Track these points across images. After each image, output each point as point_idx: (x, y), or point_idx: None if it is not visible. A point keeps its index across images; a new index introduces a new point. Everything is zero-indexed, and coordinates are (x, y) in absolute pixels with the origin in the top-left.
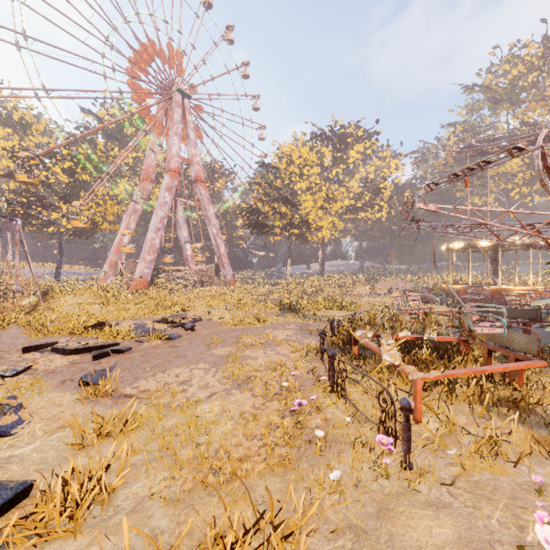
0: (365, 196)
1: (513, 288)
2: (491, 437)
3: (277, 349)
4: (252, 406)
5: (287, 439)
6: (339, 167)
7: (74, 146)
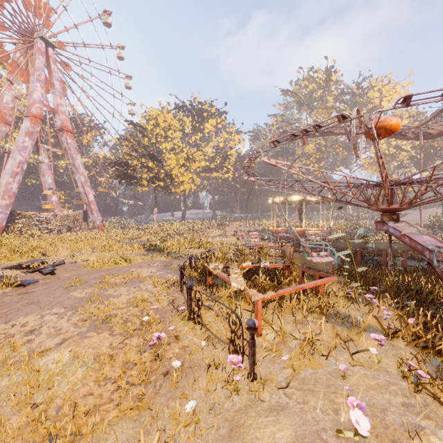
0: (217, 160)
1: (311, 229)
2: (309, 338)
3: (140, 285)
4: (109, 347)
5: (144, 376)
6: (197, 135)
7: None
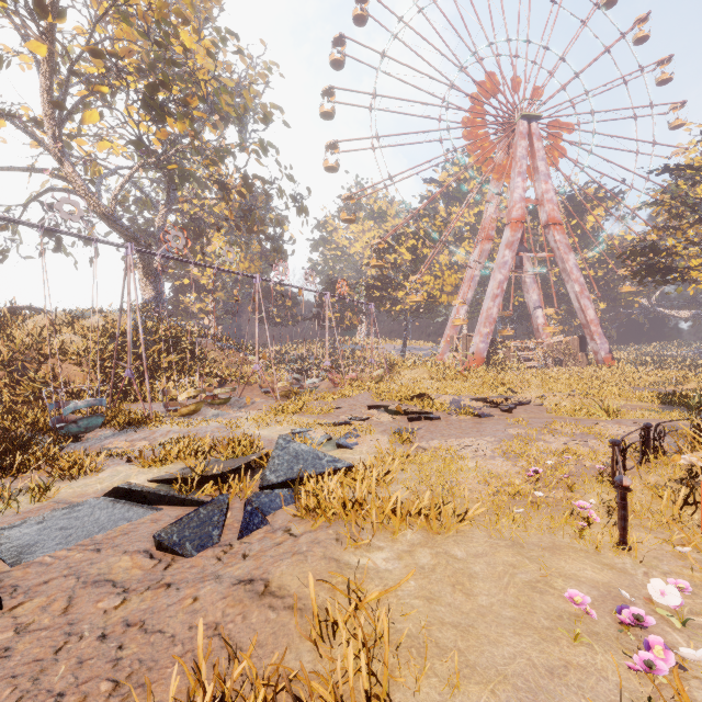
0: None
1: None
2: None
3: (589, 441)
4: (505, 471)
5: (511, 492)
6: None
7: (416, 223)
